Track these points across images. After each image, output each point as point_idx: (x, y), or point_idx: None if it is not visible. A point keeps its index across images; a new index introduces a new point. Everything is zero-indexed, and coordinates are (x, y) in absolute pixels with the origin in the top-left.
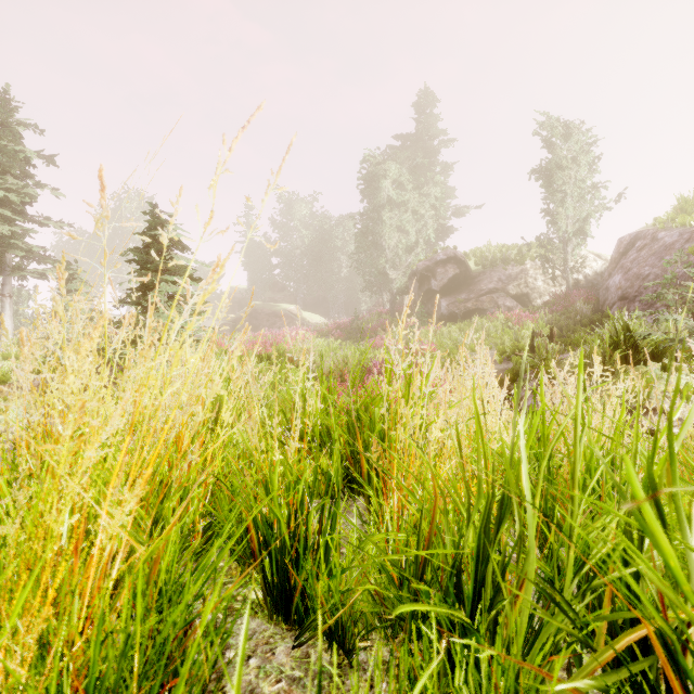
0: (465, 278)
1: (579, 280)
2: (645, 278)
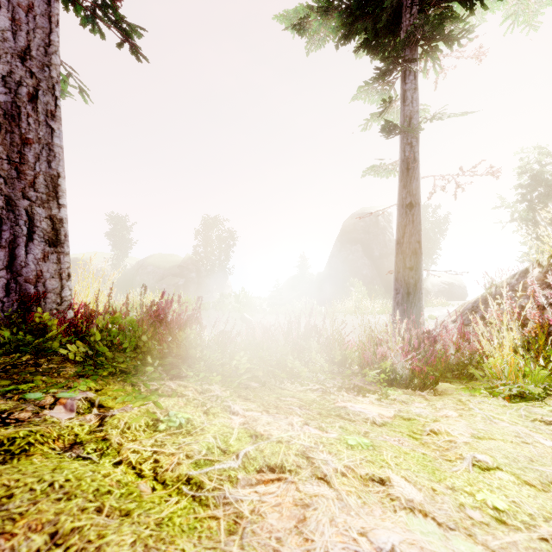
0: (75, 269)
1: (122, 272)
2: (145, 281)
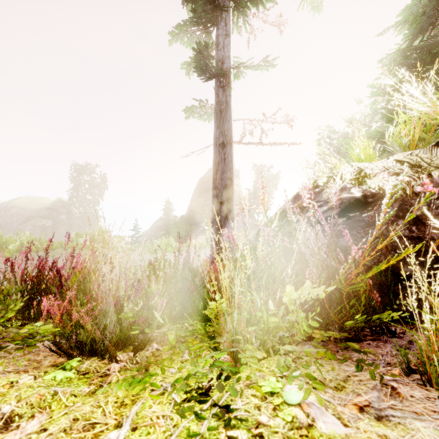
0: None
1: None
2: (8, 223)
